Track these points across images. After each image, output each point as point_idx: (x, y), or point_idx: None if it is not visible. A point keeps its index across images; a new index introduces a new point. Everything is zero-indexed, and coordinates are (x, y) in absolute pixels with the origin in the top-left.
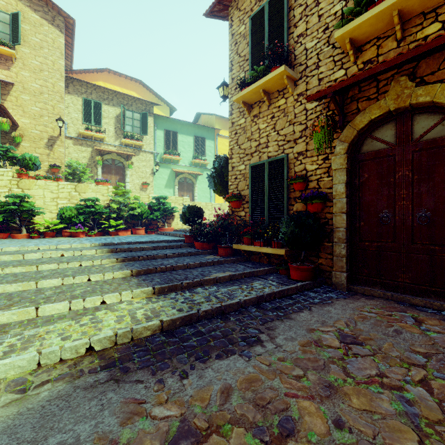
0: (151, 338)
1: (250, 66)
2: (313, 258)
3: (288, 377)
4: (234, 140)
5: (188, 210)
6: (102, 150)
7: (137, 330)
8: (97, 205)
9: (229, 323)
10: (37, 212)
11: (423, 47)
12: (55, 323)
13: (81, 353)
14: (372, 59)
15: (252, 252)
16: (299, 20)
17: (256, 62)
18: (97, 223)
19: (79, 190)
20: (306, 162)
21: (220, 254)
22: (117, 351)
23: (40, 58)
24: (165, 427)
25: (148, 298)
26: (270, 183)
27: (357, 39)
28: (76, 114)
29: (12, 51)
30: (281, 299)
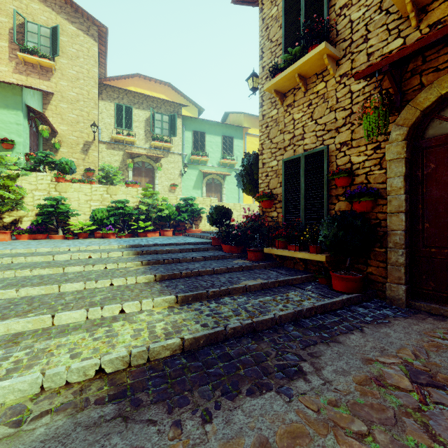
0: (170, 360)
1: (283, 50)
2: (360, 266)
3: (347, 435)
4: (265, 134)
5: (215, 211)
6: (133, 153)
7: (154, 350)
8: (127, 207)
9: (262, 345)
10: (72, 214)
11: None
12: (69, 335)
13: (89, 376)
14: (442, 19)
15: (286, 257)
16: None
17: (290, 45)
18: (127, 225)
19: (110, 193)
20: (352, 153)
21: (249, 258)
22: (130, 375)
23: (77, 68)
24: None
25: (170, 308)
26: (306, 179)
27: None
28: (109, 119)
29: (52, 62)
30: (323, 315)
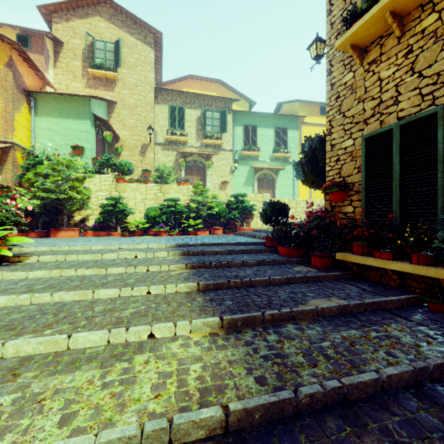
0: None
1: None
2: None
3: None
4: (335, 108)
5: (269, 207)
6: (185, 152)
7: (179, 427)
8: (178, 205)
9: (368, 442)
10: (128, 212)
11: None
12: (77, 370)
13: None
14: None
15: (367, 266)
16: None
17: None
18: (178, 222)
19: (163, 191)
20: None
21: (313, 264)
22: None
23: (135, 76)
24: None
25: (212, 336)
26: (402, 158)
27: None
28: (164, 121)
29: (115, 73)
30: None
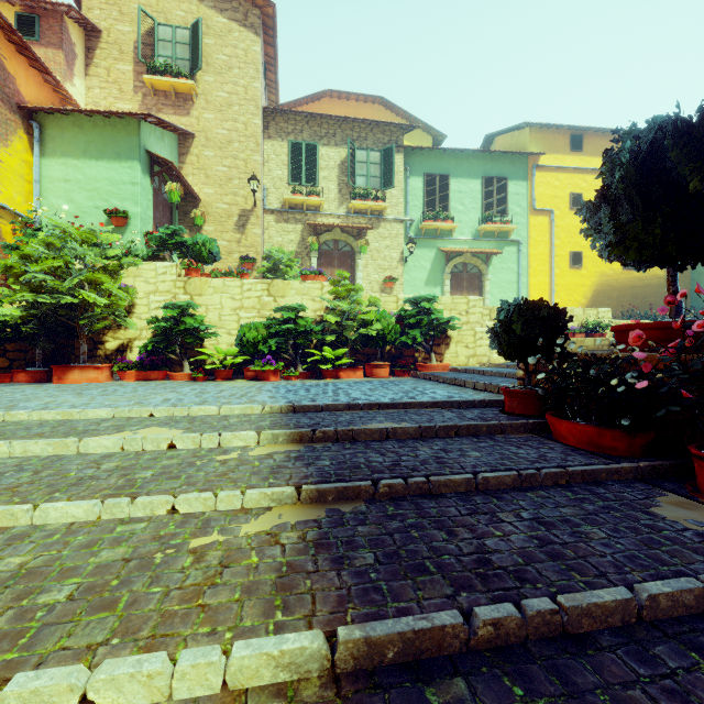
0: None
1: None
2: None
3: None
4: None
5: (516, 314)
6: (317, 225)
7: None
8: (302, 318)
9: None
10: (205, 333)
11: None
12: None
13: None
14: None
15: None
16: None
17: None
18: (303, 353)
19: (274, 293)
20: None
21: None
22: None
23: (228, 86)
24: None
25: None
26: None
27: None
28: (280, 170)
29: (190, 82)
30: None
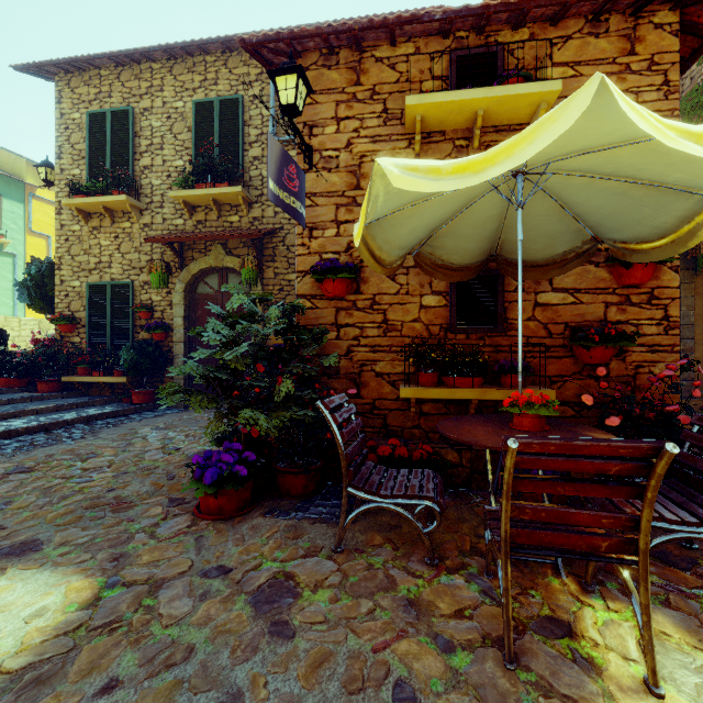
0: None
1: (88, 169)
2: (158, 384)
3: (101, 445)
4: (65, 248)
5: None
6: None
7: None
8: None
9: (54, 434)
10: None
11: (218, 237)
12: None
13: None
14: (203, 221)
15: (91, 385)
16: (145, 152)
17: (96, 168)
18: None
19: None
20: (152, 292)
21: (41, 390)
22: None
23: None
24: (3, 469)
25: None
26: (113, 307)
27: (191, 202)
28: None
29: None
30: (115, 418)
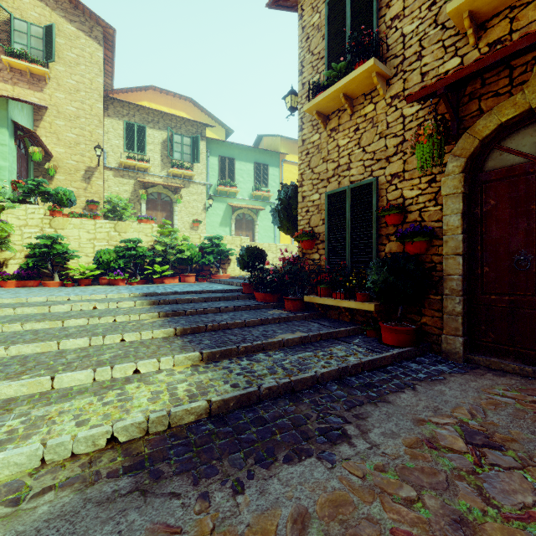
0: (194, 426)
1: (326, 65)
2: (413, 315)
3: (394, 501)
4: (305, 163)
5: (246, 252)
6: (146, 182)
7: (176, 414)
8: (140, 247)
9: (302, 407)
10: (71, 256)
11: None
12: (73, 400)
13: (99, 446)
14: (502, 38)
15: (329, 306)
16: None
17: (334, 59)
18: (140, 269)
19: (119, 230)
20: (404, 186)
21: (287, 308)
22: (148, 444)
23: (76, 77)
24: None
25: (194, 367)
26: (353, 216)
27: (480, 12)
28: (117, 140)
29: (45, 69)
30: (371, 372)
